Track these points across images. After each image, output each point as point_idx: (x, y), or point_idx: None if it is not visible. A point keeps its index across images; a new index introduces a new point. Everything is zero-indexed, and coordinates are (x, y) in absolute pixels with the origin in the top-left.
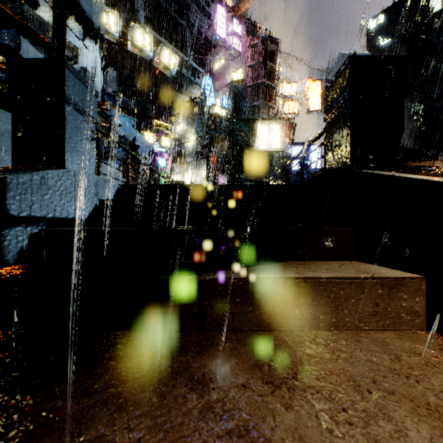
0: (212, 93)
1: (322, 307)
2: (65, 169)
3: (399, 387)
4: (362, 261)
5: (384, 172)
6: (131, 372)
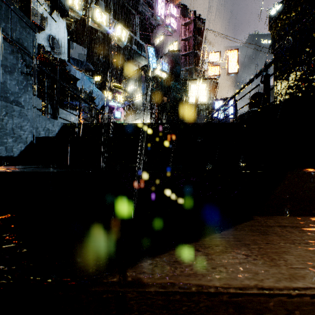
0: (154, 59)
1: None
2: None
3: None
4: None
5: None
6: None
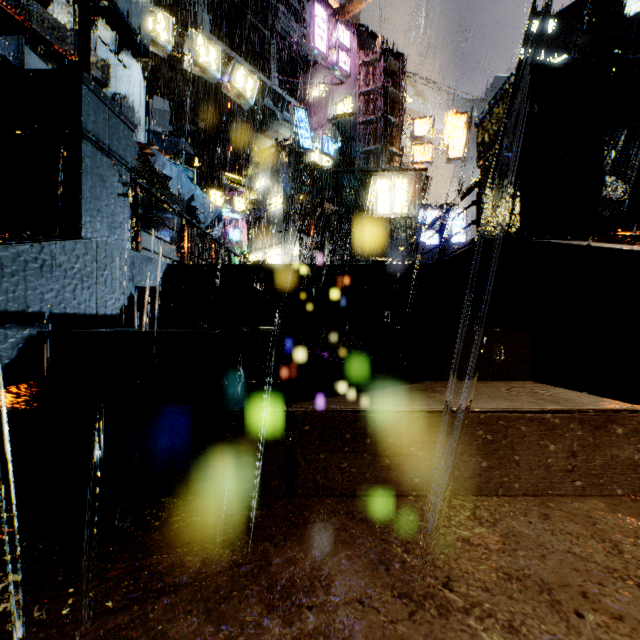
0: (308, 132)
1: (484, 458)
2: (81, 240)
3: (629, 606)
4: (542, 383)
5: (579, 242)
6: (170, 574)
